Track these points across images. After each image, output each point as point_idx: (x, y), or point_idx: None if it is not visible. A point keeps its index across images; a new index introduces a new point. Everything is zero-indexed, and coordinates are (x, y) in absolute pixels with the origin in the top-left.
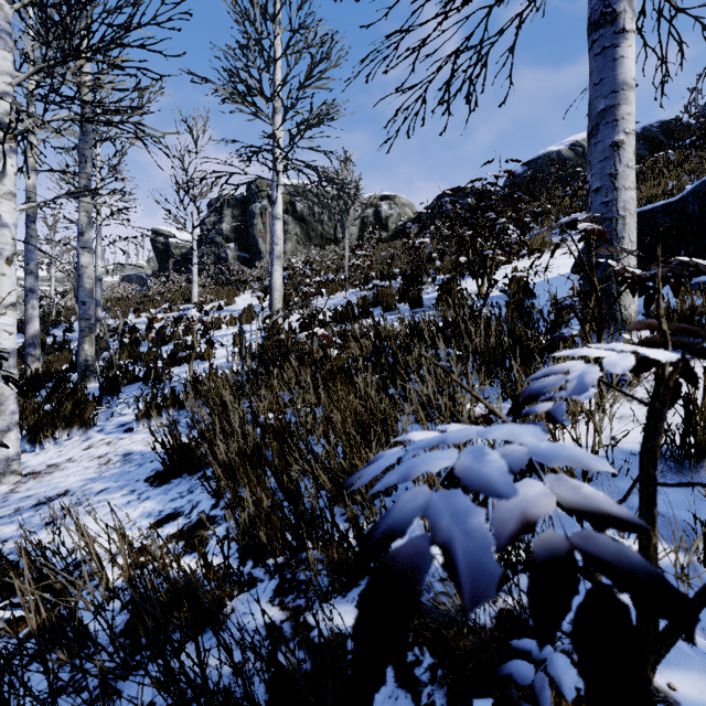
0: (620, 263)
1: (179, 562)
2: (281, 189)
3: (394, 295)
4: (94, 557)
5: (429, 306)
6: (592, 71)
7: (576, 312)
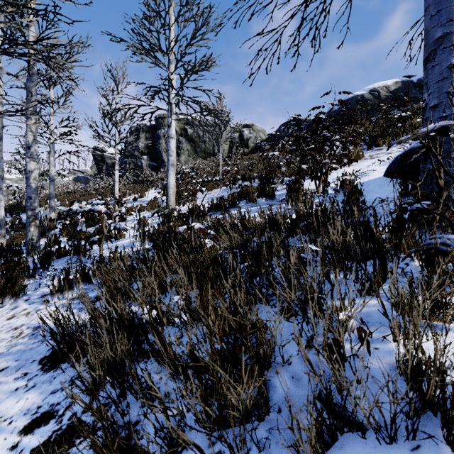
0: None
1: None
2: (174, 116)
3: (254, 191)
4: None
5: (280, 200)
6: (429, 4)
7: (449, 220)
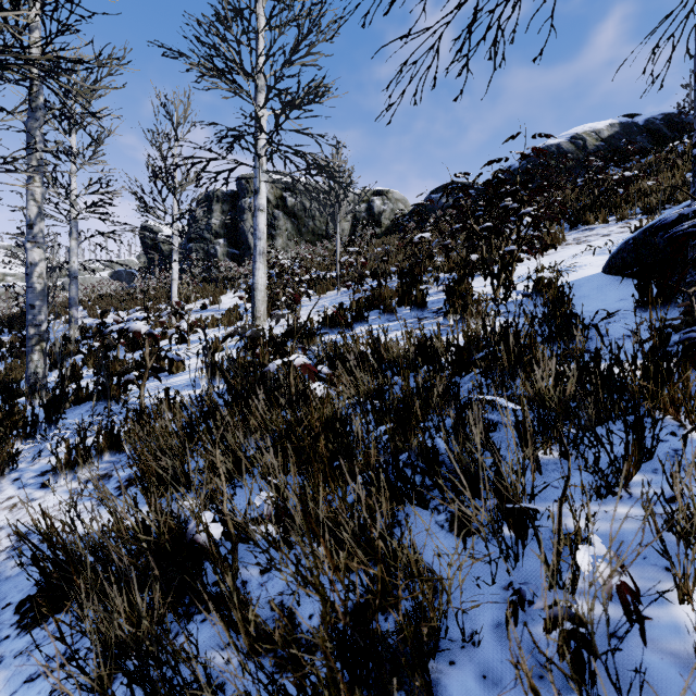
0: None
1: None
2: (265, 177)
3: (391, 296)
4: None
5: (434, 311)
6: None
7: None
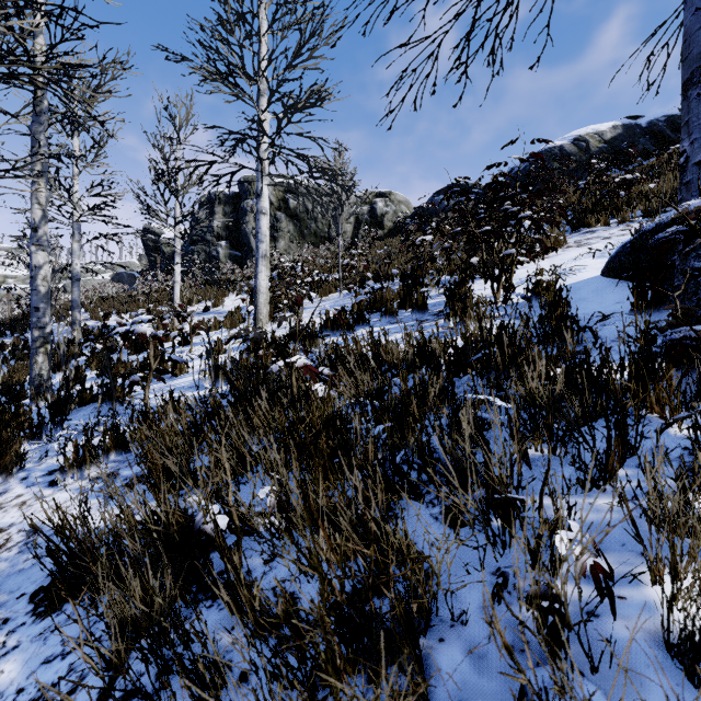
0: None
1: None
2: (267, 180)
3: (393, 299)
4: None
5: (435, 313)
6: None
7: None
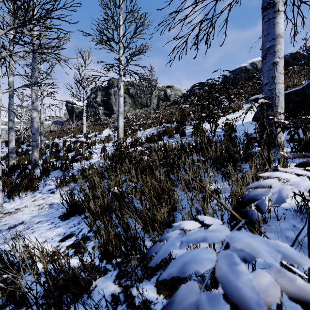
0: (277, 117)
1: (69, 264)
2: (122, 83)
3: (173, 130)
4: (27, 263)
5: (188, 135)
6: (264, 29)
7: (258, 141)
